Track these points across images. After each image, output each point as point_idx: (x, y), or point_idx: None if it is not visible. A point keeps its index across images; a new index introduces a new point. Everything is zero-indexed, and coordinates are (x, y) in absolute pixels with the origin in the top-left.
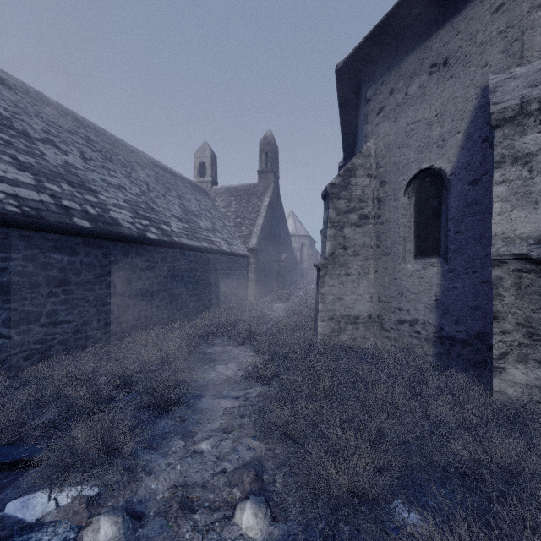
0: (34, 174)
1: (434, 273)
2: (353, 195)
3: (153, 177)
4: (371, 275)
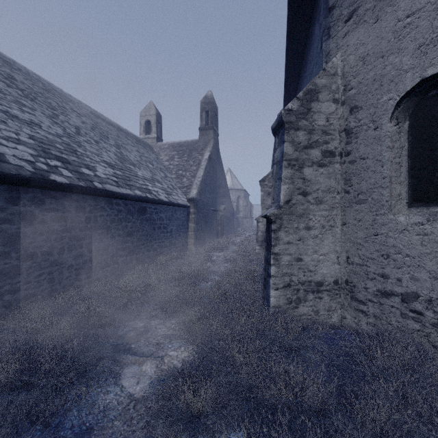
0: None
1: None
2: (315, 125)
3: (90, 124)
4: (338, 228)
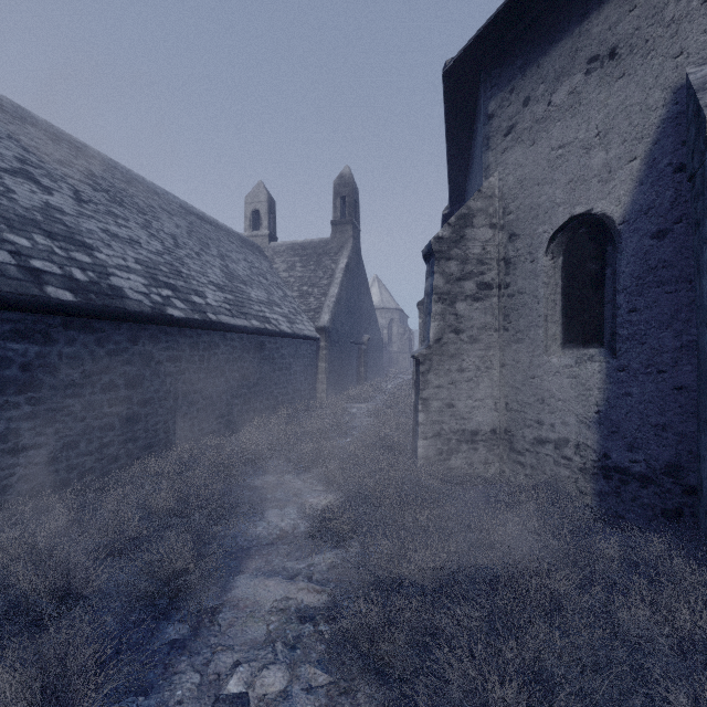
0: None
1: (593, 371)
2: (470, 254)
3: (185, 228)
4: (495, 370)
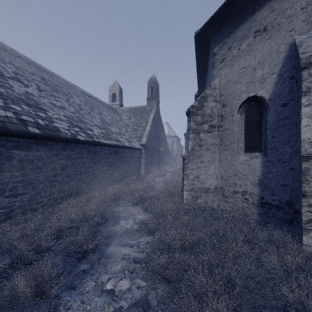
0: (3, 99)
1: (257, 162)
2: (206, 113)
3: (83, 101)
4: (217, 162)
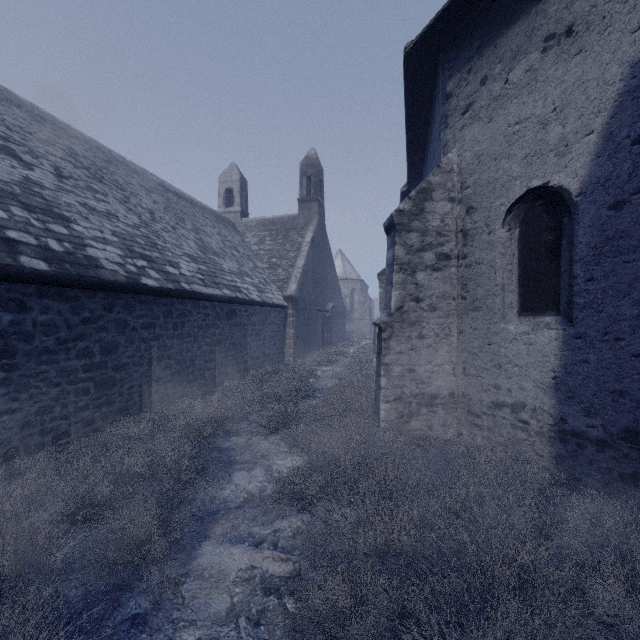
0: None
1: (550, 338)
2: (429, 226)
3: (162, 204)
4: (454, 337)
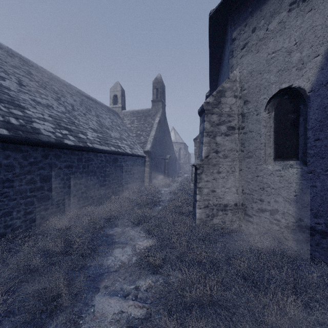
0: None
1: (293, 173)
2: (223, 111)
3: (78, 101)
4: (237, 172)
